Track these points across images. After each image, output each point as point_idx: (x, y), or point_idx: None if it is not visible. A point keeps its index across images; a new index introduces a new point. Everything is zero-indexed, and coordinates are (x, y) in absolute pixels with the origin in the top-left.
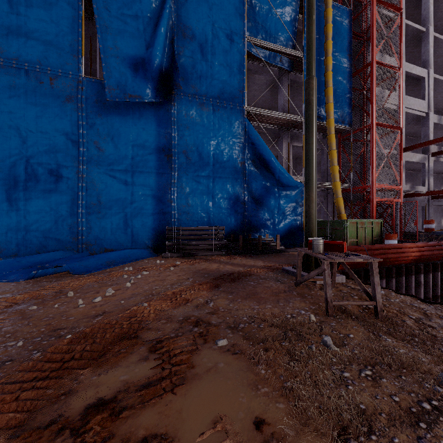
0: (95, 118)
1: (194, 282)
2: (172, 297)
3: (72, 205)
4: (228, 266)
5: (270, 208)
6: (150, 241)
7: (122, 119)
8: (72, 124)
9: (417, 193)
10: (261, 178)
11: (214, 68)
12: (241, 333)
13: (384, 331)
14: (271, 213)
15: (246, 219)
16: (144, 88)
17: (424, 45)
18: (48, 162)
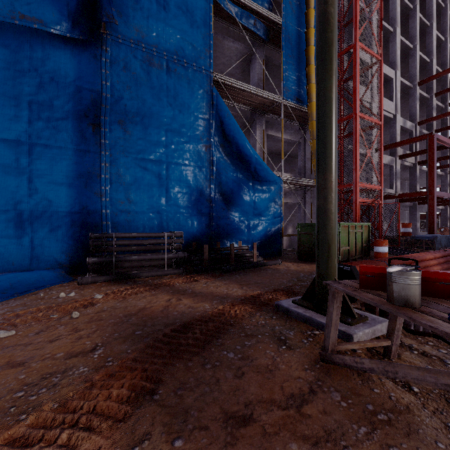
0: None
1: (100, 362)
2: None
3: None
4: (185, 299)
5: (244, 208)
6: (64, 255)
7: (10, 56)
8: None
9: (389, 195)
10: (233, 169)
11: (169, 11)
12: None
13: None
14: (245, 214)
15: (212, 222)
16: (49, 9)
17: (392, 46)
18: None
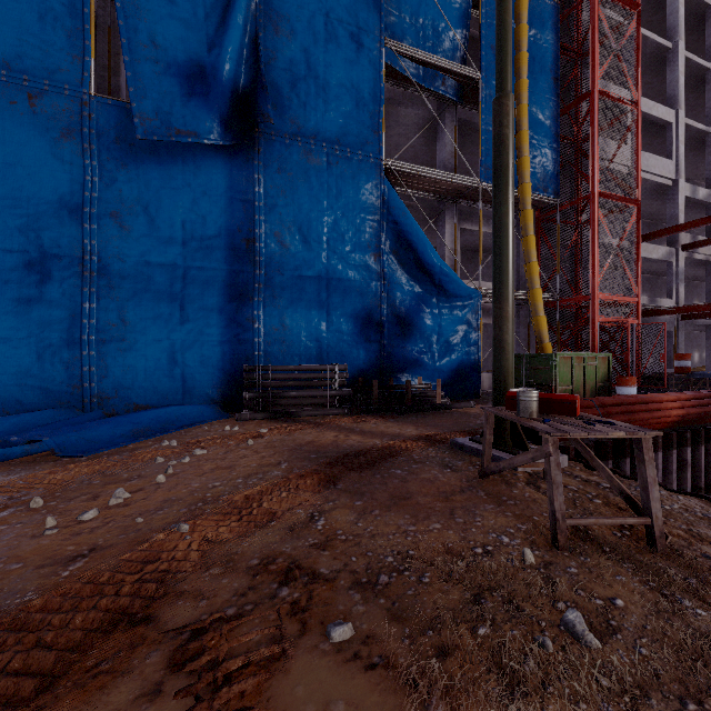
0: (114, 171)
1: (289, 470)
2: (242, 507)
3: (71, 326)
4: (353, 436)
5: (426, 333)
6: (216, 390)
7: (164, 173)
8: (71, 181)
9: (660, 310)
10: (411, 283)
11: (330, 91)
12: (383, 600)
13: (681, 587)
14: (427, 342)
15: (384, 352)
16: (204, 119)
17: (670, 70)
18: (25, 247)
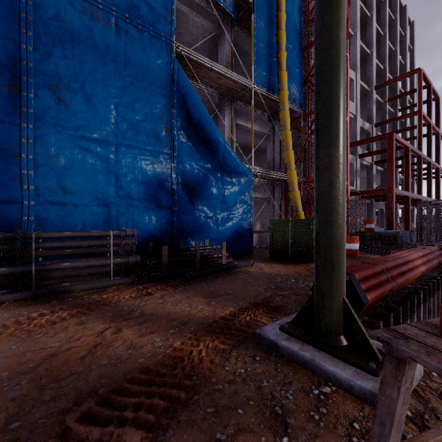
0: None
1: None
2: None
3: None
4: (127, 328)
5: (211, 202)
6: None
7: None
8: None
9: (352, 192)
10: (199, 157)
11: None
12: None
13: None
14: (212, 209)
15: (174, 218)
16: None
17: (352, 49)
18: None
